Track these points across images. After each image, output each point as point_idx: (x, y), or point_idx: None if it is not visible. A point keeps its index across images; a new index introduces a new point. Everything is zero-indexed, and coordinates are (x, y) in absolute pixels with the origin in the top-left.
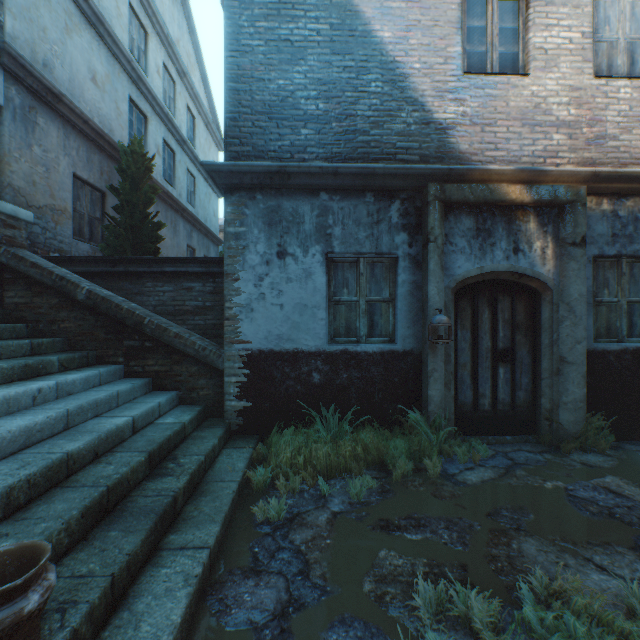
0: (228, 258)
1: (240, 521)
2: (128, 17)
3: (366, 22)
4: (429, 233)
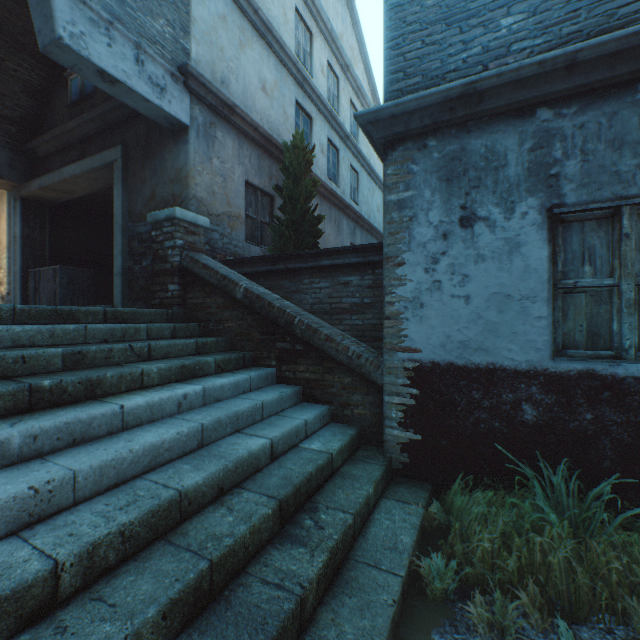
0: (388, 236)
1: None
2: (294, 22)
3: None
4: None
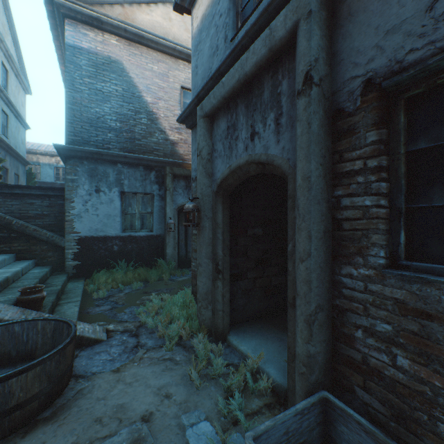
0: (68, 191)
1: (87, 300)
2: None
3: (140, 92)
4: (167, 186)
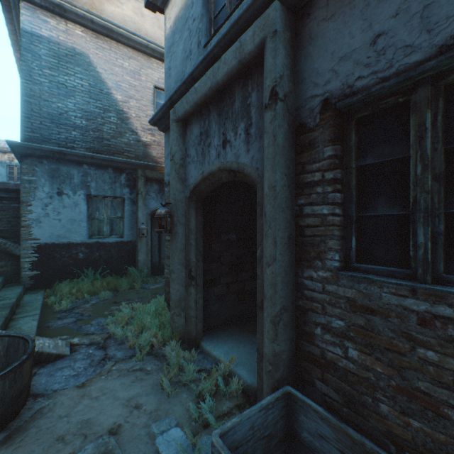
0: (24, 193)
1: (47, 313)
2: None
3: (109, 88)
4: (139, 190)
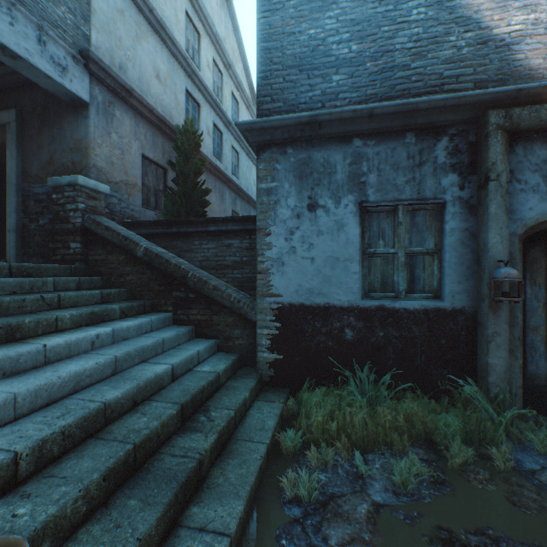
0: (260, 214)
1: (267, 494)
2: (184, 23)
3: None
4: (488, 170)
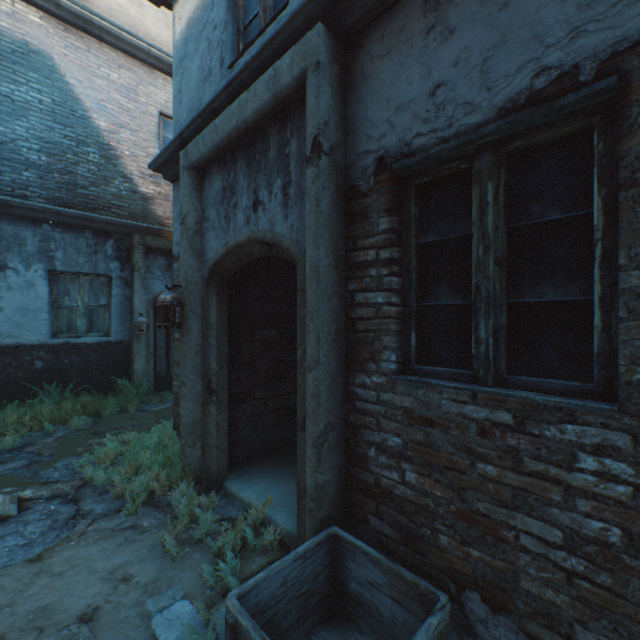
0: None
1: None
2: None
3: (86, 110)
4: (135, 265)
